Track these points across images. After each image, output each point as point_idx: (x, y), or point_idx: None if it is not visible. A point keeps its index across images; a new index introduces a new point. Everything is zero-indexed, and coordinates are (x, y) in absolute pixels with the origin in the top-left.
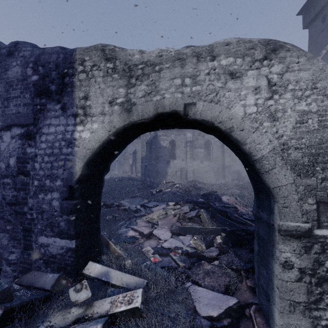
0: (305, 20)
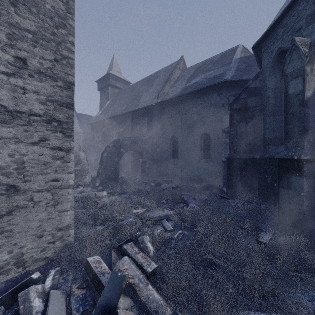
0: (98, 87)
